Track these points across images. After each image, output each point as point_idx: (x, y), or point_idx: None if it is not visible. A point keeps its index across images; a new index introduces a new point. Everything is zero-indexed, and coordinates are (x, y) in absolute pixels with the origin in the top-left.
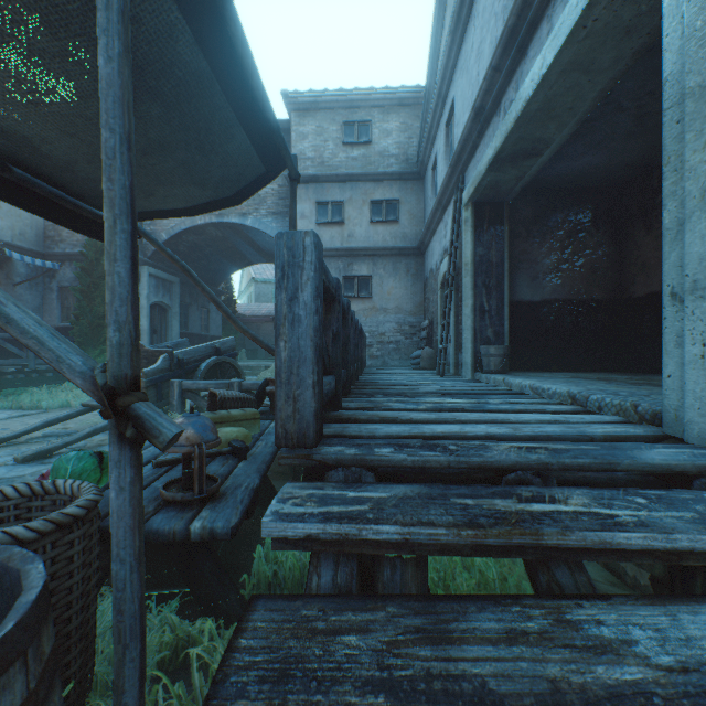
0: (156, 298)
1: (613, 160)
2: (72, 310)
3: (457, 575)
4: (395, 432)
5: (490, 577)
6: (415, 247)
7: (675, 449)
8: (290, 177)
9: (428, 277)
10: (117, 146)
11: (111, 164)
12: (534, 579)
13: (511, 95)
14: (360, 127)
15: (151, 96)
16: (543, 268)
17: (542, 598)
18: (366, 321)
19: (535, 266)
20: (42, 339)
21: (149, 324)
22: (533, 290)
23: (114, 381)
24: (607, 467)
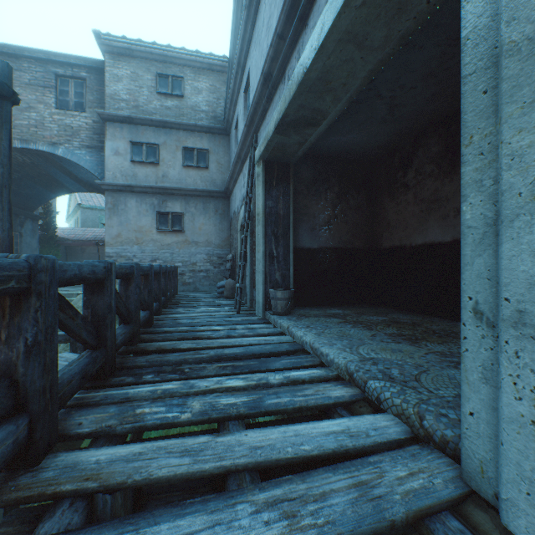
0: None
1: (370, 140)
2: None
3: None
4: None
5: None
6: (222, 191)
7: None
8: None
9: (232, 217)
10: None
11: None
12: None
13: (294, 64)
14: (173, 81)
15: None
16: (319, 221)
17: None
18: (180, 252)
19: (314, 219)
20: None
21: None
22: (312, 239)
23: None
24: None
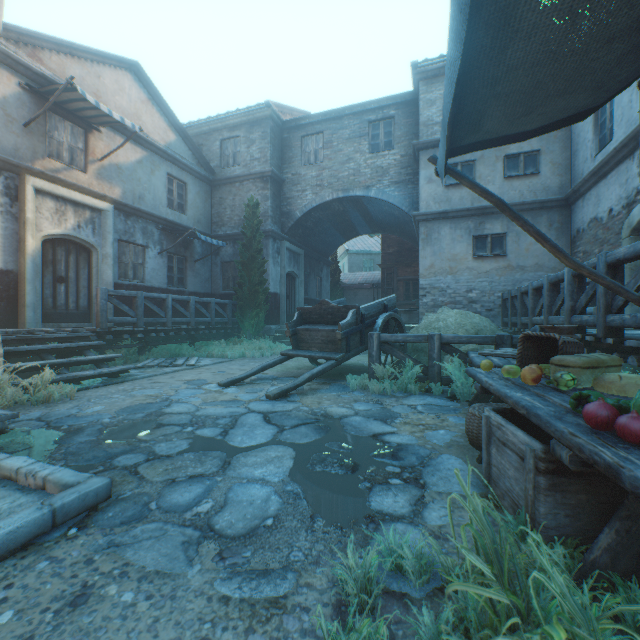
0: (289, 268)
1: None
2: (230, 280)
3: None
4: None
5: None
6: (560, 198)
7: None
8: None
9: (584, 228)
10: None
11: None
12: None
13: None
14: None
15: None
16: None
17: None
18: (500, 280)
19: None
20: None
21: (285, 291)
22: None
23: None
24: None
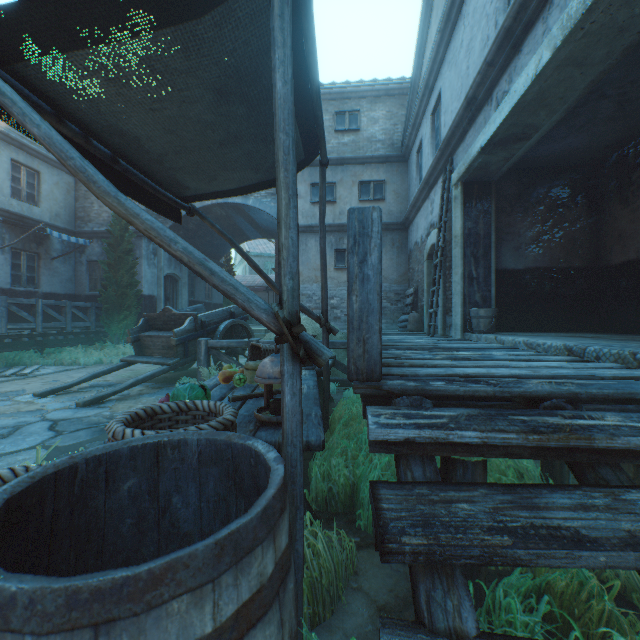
0: (169, 270)
1: (593, 142)
2: (99, 281)
3: None
4: (433, 373)
5: None
6: (400, 223)
7: None
8: (321, 162)
9: (412, 249)
10: (290, 145)
11: (287, 159)
12: (581, 478)
13: (503, 87)
14: (350, 116)
15: (241, 101)
16: (525, 240)
17: (596, 487)
18: None
19: (518, 238)
20: (235, 285)
21: (163, 293)
22: (516, 259)
23: (289, 315)
24: (627, 396)
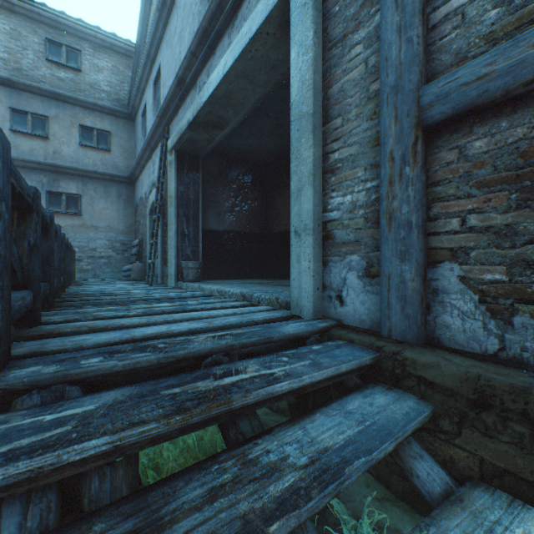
0: None
1: (264, 147)
2: None
3: (165, 451)
4: (106, 340)
5: (192, 441)
6: (127, 177)
7: (298, 323)
8: None
9: (139, 203)
10: None
11: None
12: (226, 435)
13: (204, 78)
14: (68, 51)
15: None
16: (224, 208)
17: (233, 449)
18: (76, 237)
19: (220, 206)
20: None
21: None
22: (218, 223)
23: None
24: (267, 340)
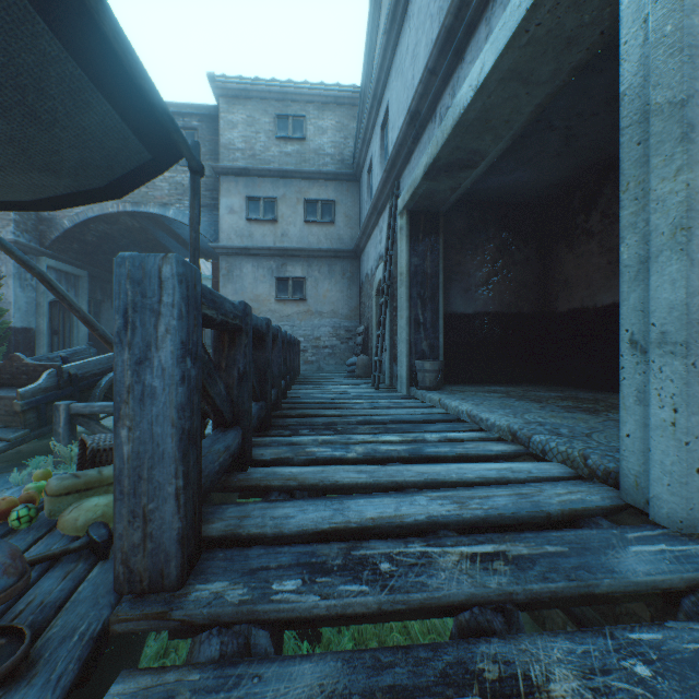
0: None
1: (541, 178)
2: None
3: None
4: (311, 524)
5: None
6: (351, 250)
7: (651, 545)
8: (191, 168)
9: (364, 281)
10: None
11: None
12: None
13: (447, 101)
14: (294, 121)
15: None
16: (475, 281)
17: None
18: (301, 325)
19: (468, 278)
20: None
21: (47, 325)
22: (466, 302)
23: None
24: (584, 590)
